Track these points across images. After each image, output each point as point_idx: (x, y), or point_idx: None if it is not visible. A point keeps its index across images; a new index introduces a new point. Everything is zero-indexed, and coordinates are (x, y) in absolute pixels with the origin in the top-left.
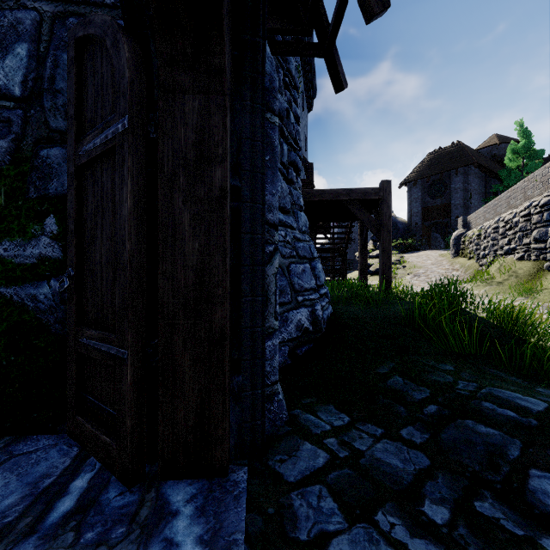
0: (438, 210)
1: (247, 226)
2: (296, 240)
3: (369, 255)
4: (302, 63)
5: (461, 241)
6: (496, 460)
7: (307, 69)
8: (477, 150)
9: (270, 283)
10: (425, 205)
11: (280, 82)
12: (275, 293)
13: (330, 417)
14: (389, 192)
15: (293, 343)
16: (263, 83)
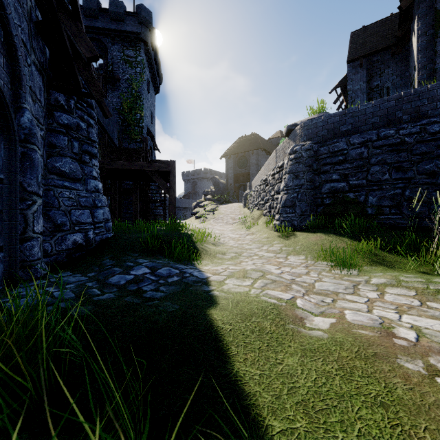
0: (243, 177)
1: (7, 194)
2: (82, 196)
3: (199, 205)
4: (147, 57)
5: (247, 198)
6: (109, 275)
7: (152, 62)
8: (270, 139)
9: (29, 217)
10: (236, 172)
11: (71, 107)
12: (33, 222)
13: (63, 274)
14: (175, 167)
15: (70, 251)
16: (15, 139)
